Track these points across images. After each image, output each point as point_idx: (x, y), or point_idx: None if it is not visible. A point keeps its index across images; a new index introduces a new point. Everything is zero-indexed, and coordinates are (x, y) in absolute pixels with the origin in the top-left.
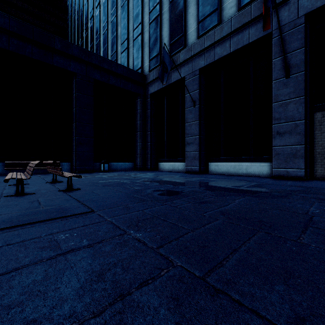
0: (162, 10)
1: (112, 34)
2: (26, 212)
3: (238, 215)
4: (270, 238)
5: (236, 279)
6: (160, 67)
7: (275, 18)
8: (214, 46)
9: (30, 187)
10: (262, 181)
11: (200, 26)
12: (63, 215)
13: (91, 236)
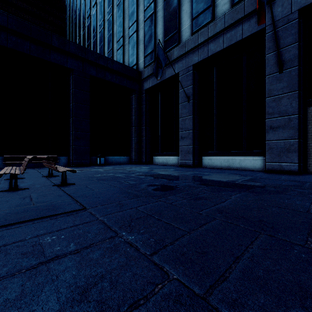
0: (156, 8)
1: (108, 32)
2: (15, 210)
3: (237, 213)
4: (274, 243)
5: (244, 299)
6: (155, 63)
7: (269, 13)
8: (207, 43)
9: (25, 182)
10: (256, 175)
11: (194, 23)
12: (53, 213)
13: (79, 239)
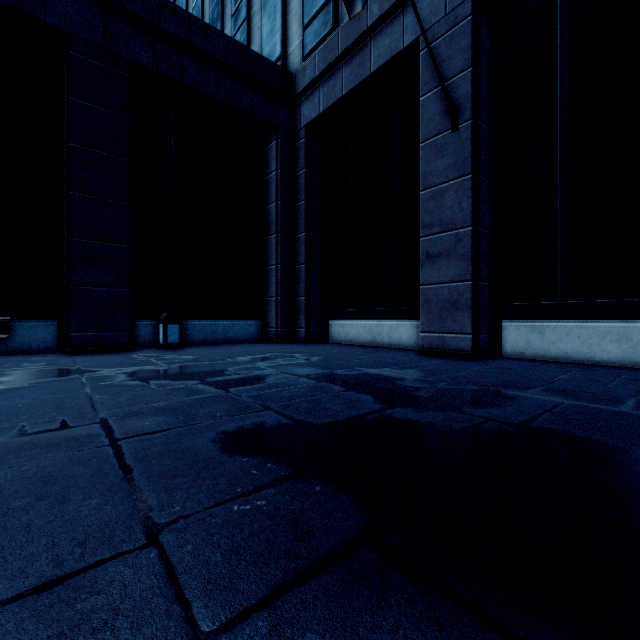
0: None
1: None
2: None
3: None
4: None
5: None
6: None
7: None
8: None
9: None
10: None
11: None
12: None
13: None
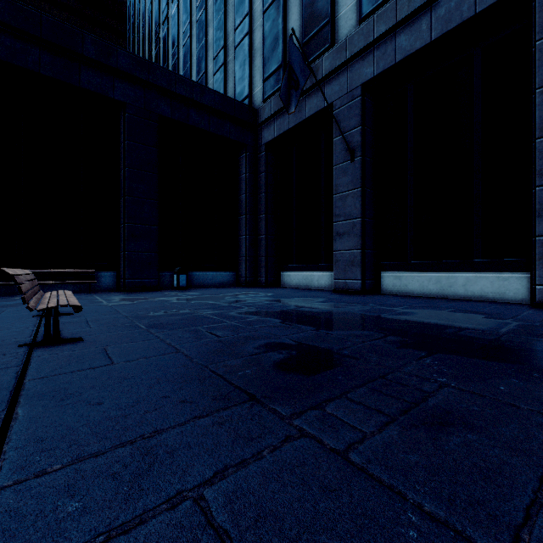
0: None
1: (198, 43)
2: None
3: None
4: None
5: None
6: (284, 77)
7: None
8: (393, 35)
9: None
10: (521, 314)
11: None
12: None
13: None
